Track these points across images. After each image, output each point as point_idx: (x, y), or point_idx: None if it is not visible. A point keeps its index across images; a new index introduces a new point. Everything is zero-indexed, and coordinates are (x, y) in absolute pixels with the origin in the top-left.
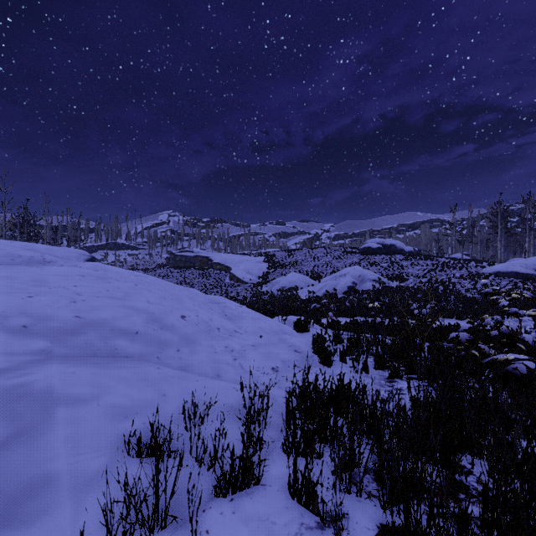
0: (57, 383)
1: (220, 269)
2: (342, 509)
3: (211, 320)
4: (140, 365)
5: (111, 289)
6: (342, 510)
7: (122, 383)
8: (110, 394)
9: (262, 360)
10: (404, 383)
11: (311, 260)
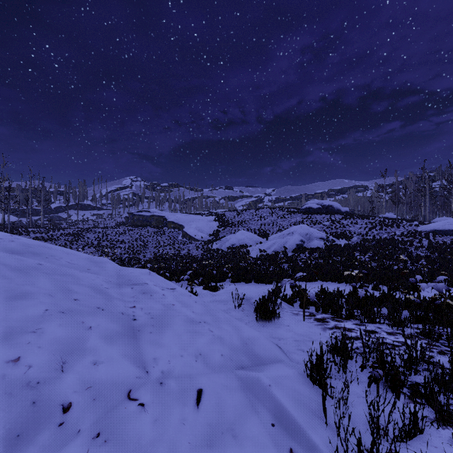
0: None
1: (174, 227)
2: None
3: (61, 366)
4: None
5: None
6: None
7: None
8: None
9: None
10: None
11: (258, 219)
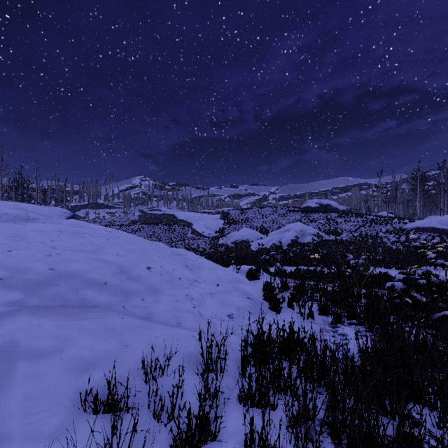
0: (21, 337)
1: (184, 225)
2: None
3: (174, 270)
4: (105, 315)
5: (85, 243)
6: None
7: (86, 334)
8: (73, 347)
9: (219, 307)
10: (347, 328)
11: (260, 217)
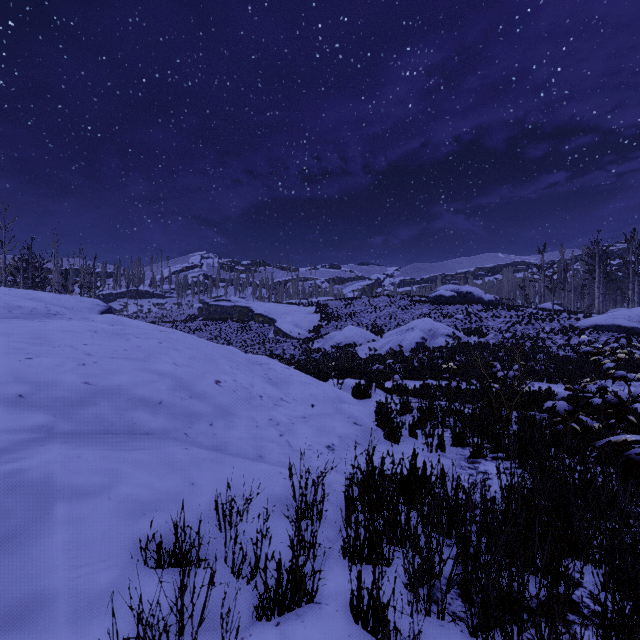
0: (57, 471)
1: (263, 321)
2: (420, 637)
3: (252, 385)
4: (163, 445)
5: (130, 348)
6: (420, 638)
7: (140, 469)
8: (124, 484)
9: (314, 436)
10: (490, 464)
11: (372, 310)
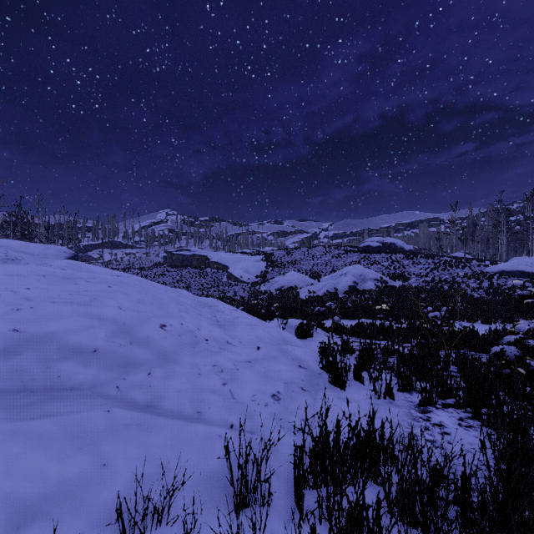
0: None
1: (218, 268)
2: None
3: (198, 329)
4: (81, 406)
5: (76, 292)
6: None
7: (36, 447)
8: (3, 477)
9: (259, 383)
10: (442, 413)
11: (310, 258)
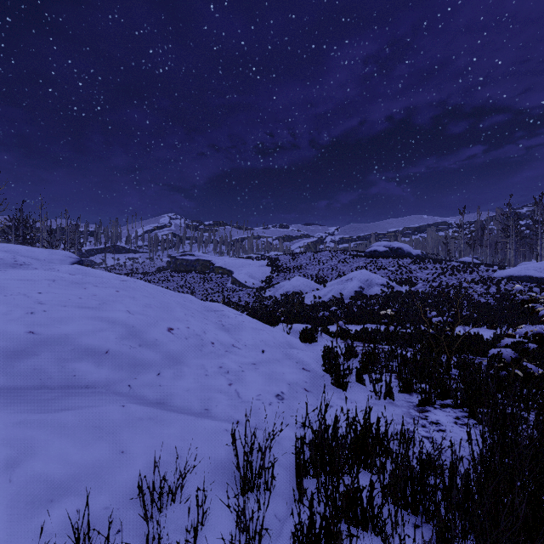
0: None
1: (222, 273)
2: None
3: (204, 332)
4: (98, 402)
5: (85, 296)
6: None
7: (61, 435)
8: (34, 459)
9: (264, 384)
10: (439, 413)
11: (316, 263)
